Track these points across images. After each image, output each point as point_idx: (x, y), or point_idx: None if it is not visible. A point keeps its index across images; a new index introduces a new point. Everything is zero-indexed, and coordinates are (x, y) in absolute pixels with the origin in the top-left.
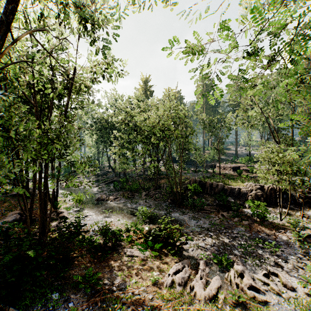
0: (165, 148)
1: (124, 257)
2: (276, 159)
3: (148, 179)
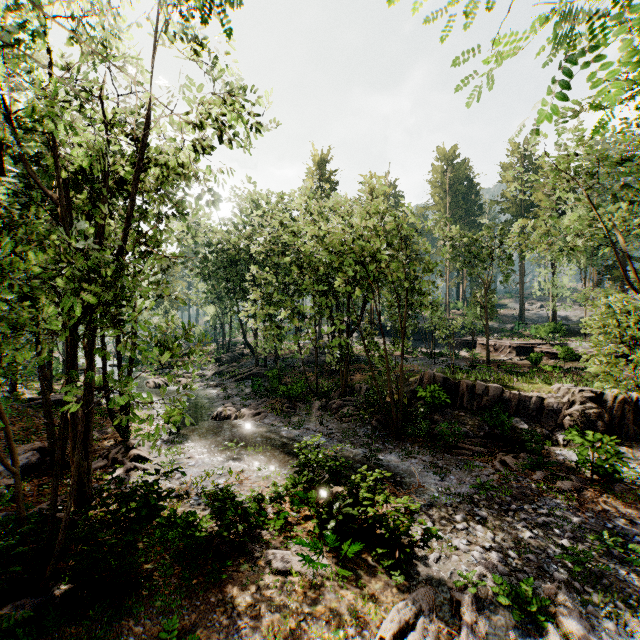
0: (364, 305)
1: (265, 574)
2: None
3: (326, 371)
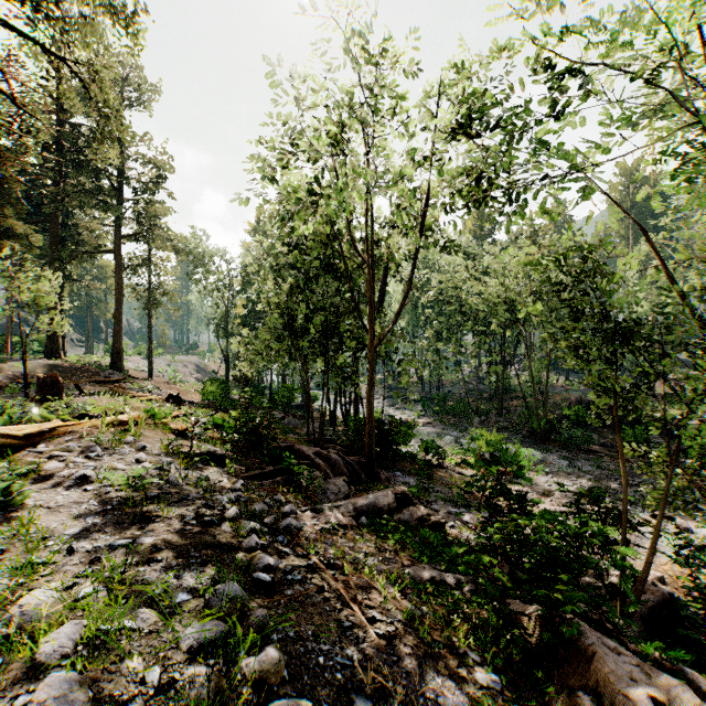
0: (518, 341)
1: (453, 473)
2: None
3: (485, 397)
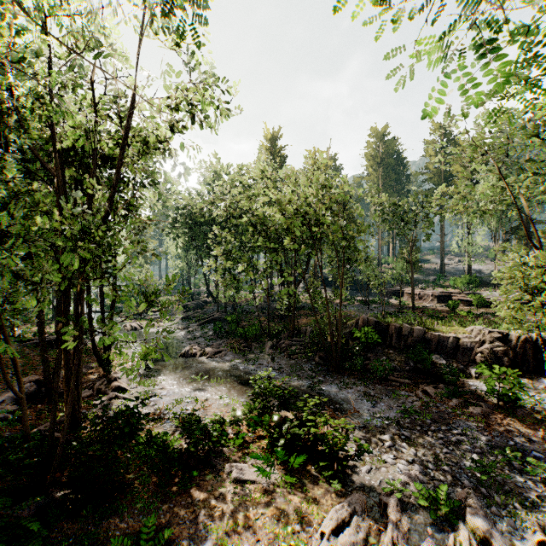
0: (309, 260)
1: (226, 483)
2: (542, 280)
3: (277, 316)
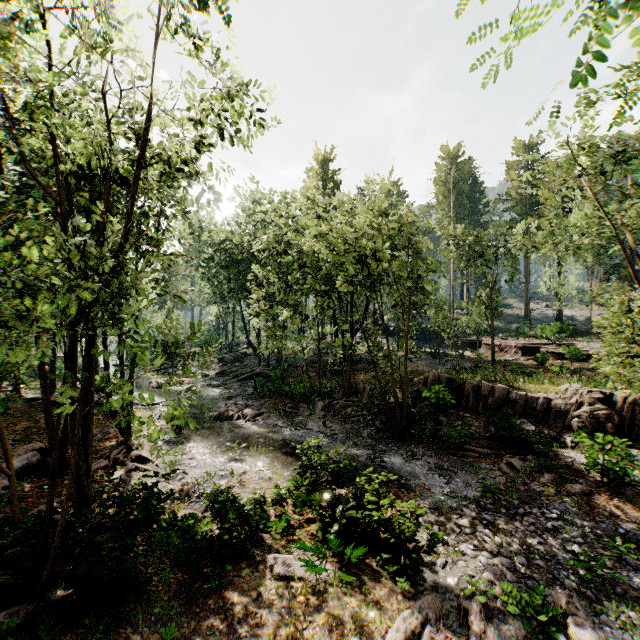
0: (368, 304)
1: (267, 580)
2: None
3: (330, 371)
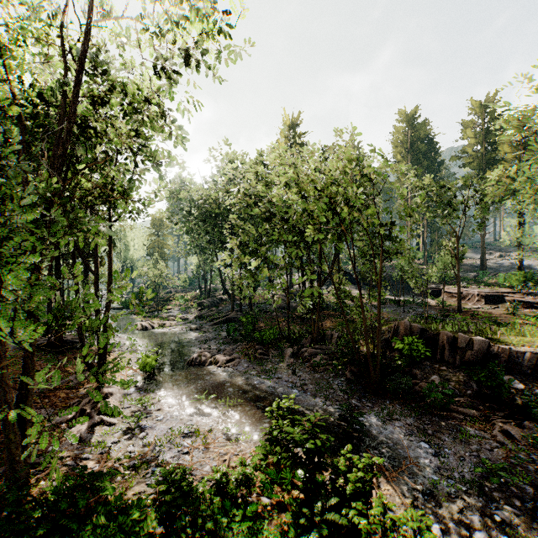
0: (336, 254)
1: None
2: None
3: (297, 317)
